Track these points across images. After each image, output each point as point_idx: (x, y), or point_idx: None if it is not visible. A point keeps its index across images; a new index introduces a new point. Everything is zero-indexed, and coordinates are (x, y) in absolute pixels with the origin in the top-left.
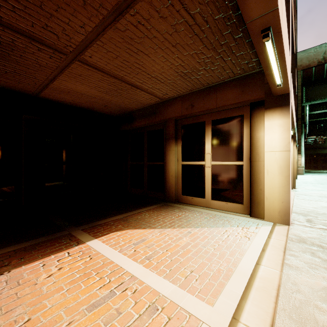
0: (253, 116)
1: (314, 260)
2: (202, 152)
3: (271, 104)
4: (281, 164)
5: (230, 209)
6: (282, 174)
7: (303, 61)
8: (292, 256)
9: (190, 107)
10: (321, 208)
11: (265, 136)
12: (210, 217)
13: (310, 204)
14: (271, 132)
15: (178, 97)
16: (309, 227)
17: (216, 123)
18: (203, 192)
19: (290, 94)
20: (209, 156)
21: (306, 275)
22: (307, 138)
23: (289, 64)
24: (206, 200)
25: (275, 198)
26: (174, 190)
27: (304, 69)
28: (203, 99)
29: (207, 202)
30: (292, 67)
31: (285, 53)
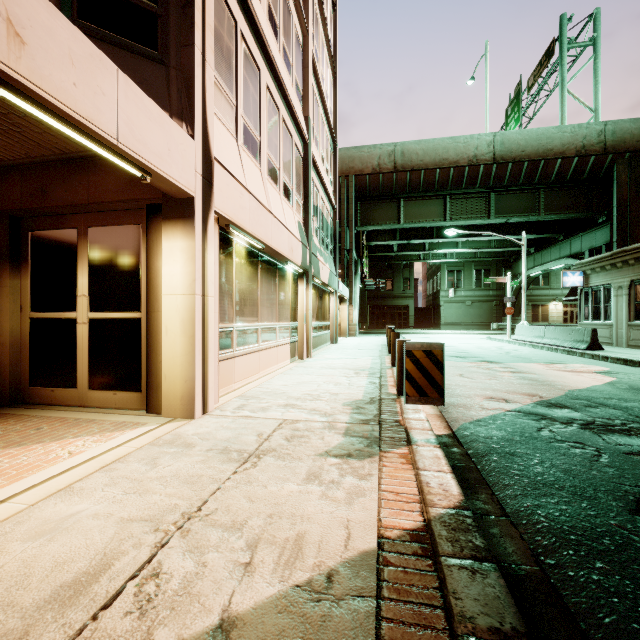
0: (150, 229)
1: (138, 470)
2: (72, 291)
3: (172, 213)
4: (185, 317)
5: (120, 405)
6: (185, 334)
7: (355, 162)
8: (105, 472)
9: (39, 193)
10: (293, 384)
11: (164, 267)
12: (50, 427)
13: (288, 381)
14: (171, 260)
15: (13, 167)
16: (224, 416)
17: (97, 236)
18: (73, 377)
19: (211, 201)
20: (84, 301)
21: (76, 500)
22: (364, 281)
23: (190, 149)
24: (80, 391)
25: (177, 375)
26: (11, 376)
27: (357, 175)
28: (64, 181)
29: (81, 395)
30: (304, 164)
31: (100, 122)
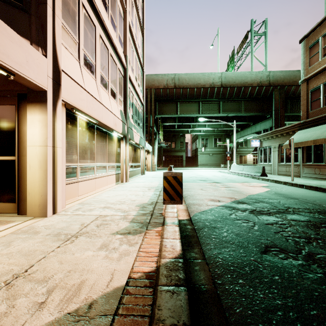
0: (20, 108)
1: None
2: None
3: (33, 99)
4: (41, 159)
5: (2, 210)
6: (41, 169)
7: (155, 82)
8: None
9: None
10: (113, 196)
11: (28, 130)
12: None
13: (110, 194)
14: (32, 126)
15: None
16: (66, 215)
17: None
18: None
19: (59, 94)
20: None
21: None
22: (160, 143)
23: (43, 63)
24: None
25: (36, 192)
26: None
27: (156, 89)
28: None
29: None
30: (124, 80)
31: None
